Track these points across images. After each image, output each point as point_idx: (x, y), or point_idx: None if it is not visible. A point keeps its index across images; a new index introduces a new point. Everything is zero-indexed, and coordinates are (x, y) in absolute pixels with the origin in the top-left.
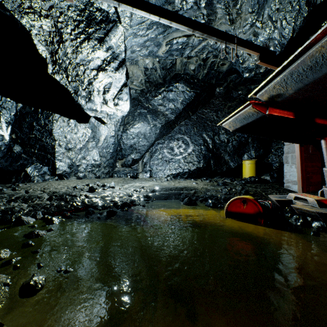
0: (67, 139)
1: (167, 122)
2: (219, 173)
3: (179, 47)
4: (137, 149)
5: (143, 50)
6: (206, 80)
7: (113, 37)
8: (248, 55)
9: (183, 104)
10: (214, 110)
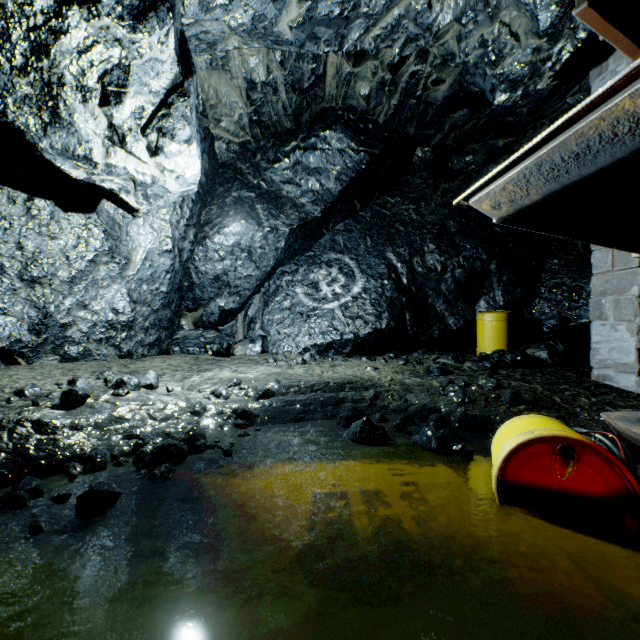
0: (25, 253)
1: (303, 222)
2: (424, 342)
3: (333, 11)
4: (231, 286)
5: (236, 7)
6: (395, 126)
7: None
8: (512, 40)
9: (342, 182)
10: (411, 198)
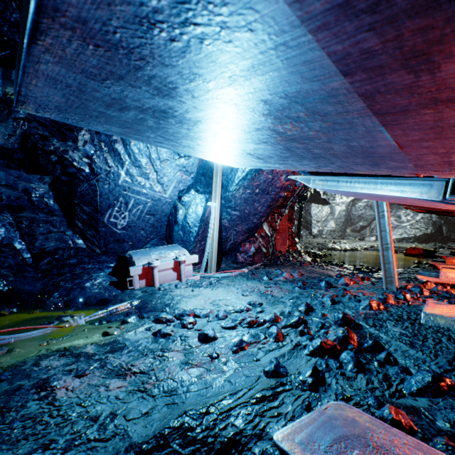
0: (317, 216)
1: None
2: (454, 239)
3: None
4: (364, 218)
5: None
6: None
7: None
8: None
9: None
10: None
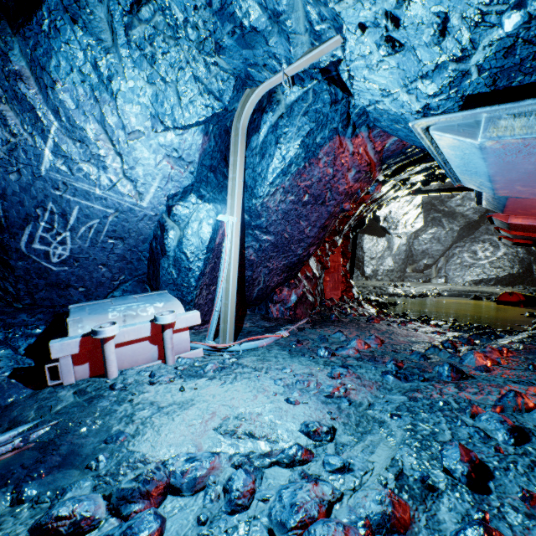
0: (371, 251)
1: (467, 224)
2: None
3: None
4: (429, 254)
5: None
6: None
7: (415, 200)
8: None
9: None
10: None
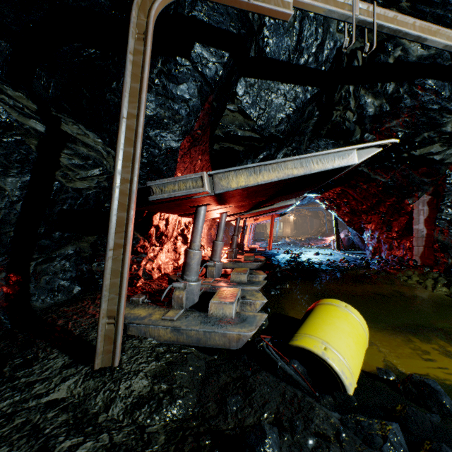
0: None
1: None
2: None
3: None
4: None
5: None
6: None
7: None
8: None
9: None
10: None
